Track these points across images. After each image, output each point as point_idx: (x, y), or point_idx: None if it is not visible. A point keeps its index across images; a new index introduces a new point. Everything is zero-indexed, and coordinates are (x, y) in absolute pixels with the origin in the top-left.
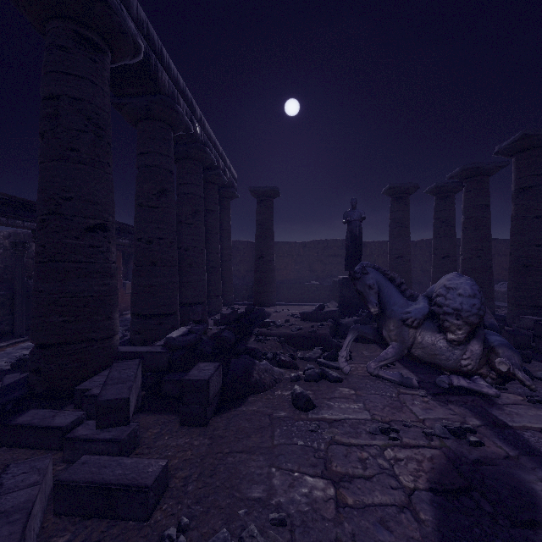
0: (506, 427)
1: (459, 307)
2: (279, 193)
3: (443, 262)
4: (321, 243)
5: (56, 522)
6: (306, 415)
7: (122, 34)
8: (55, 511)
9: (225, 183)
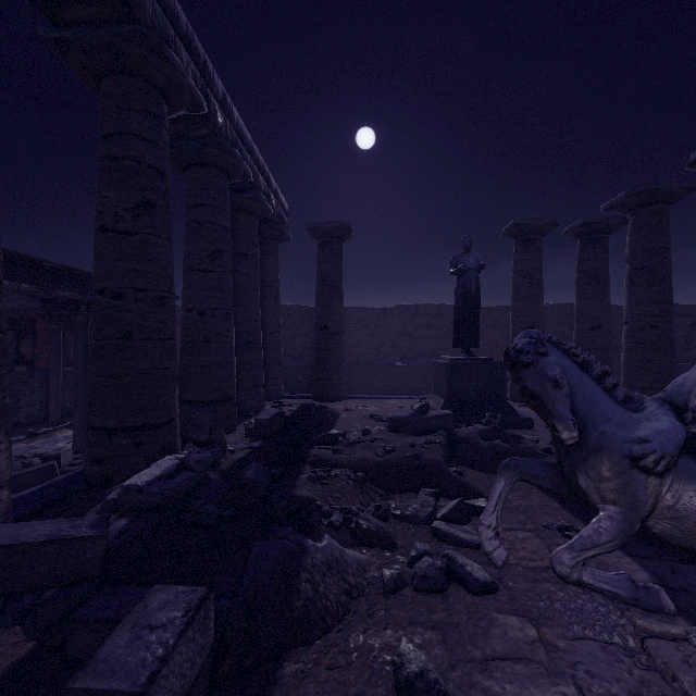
0: None
1: None
2: (350, 233)
3: (592, 334)
4: (408, 309)
5: None
6: None
7: None
8: None
9: (270, 215)
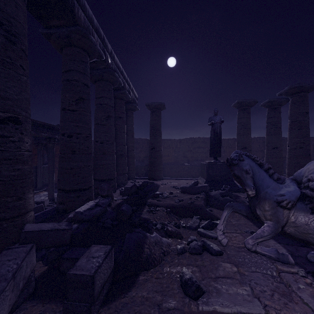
0: None
1: None
2: (164, 106)
3: (273, 151)
4: (190, 140)
5: None
6: (197, 306)
7: None
8: None
9: (130, 99)
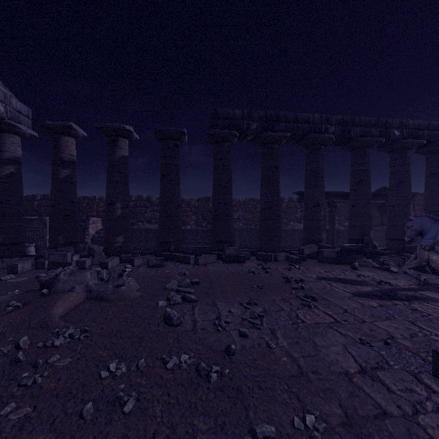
0: (412, 290)
1: (437, 239)
2: None
3: None
4: None
5: (285, 261)
6: (350, 270)
7: (323, 140)
8: (286, 260)
9: None
